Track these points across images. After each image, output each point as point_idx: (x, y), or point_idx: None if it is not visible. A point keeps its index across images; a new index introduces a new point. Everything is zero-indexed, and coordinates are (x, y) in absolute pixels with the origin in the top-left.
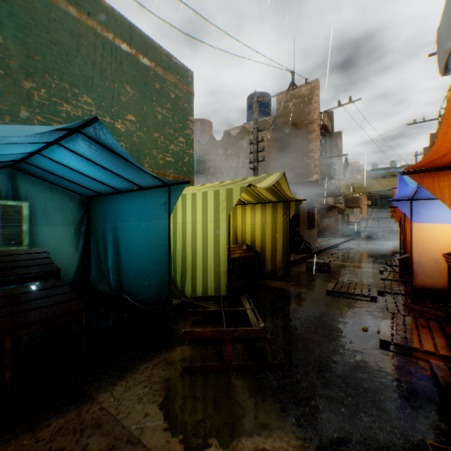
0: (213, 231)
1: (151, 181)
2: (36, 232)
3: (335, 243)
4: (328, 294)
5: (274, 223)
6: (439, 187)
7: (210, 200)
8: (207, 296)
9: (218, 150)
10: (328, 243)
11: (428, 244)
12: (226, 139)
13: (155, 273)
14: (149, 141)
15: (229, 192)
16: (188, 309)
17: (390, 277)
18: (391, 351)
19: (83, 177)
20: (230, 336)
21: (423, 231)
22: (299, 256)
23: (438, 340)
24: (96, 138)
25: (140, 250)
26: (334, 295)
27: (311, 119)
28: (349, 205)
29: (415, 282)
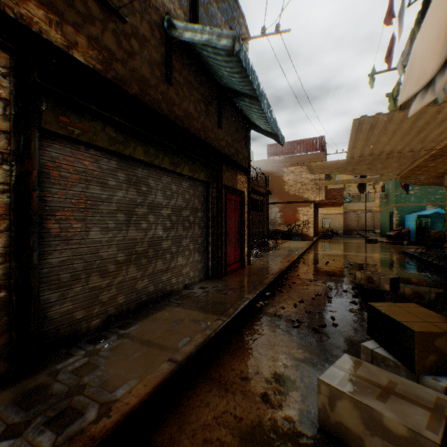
0: None
1: None
2: (429, 225)
3: None
4: None
5: None
6: None
7: None
8: None
9: None
10: None
11: None
12: None
13: None
14: None
15: None
16: None
17: None
18: None
19: (441, 212)
20: None
21: None
22: None
23: None
24: (441, 209)
25: None
26: None
27: None
28: None
29: None
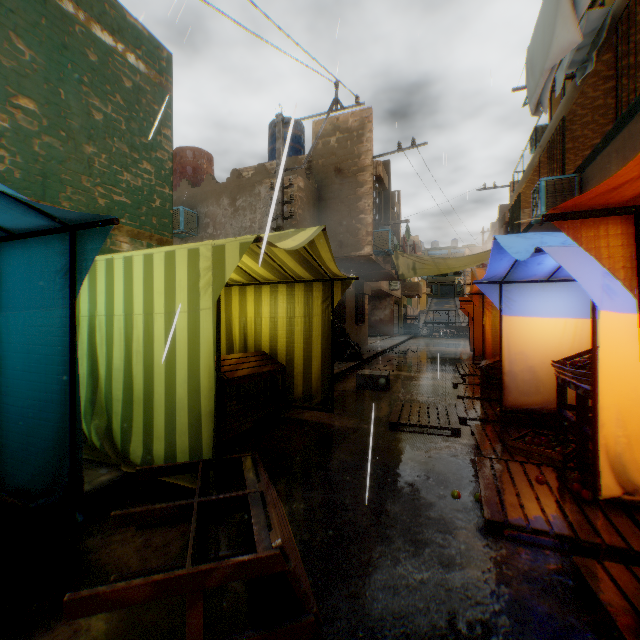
0: (186, 331)
1: (20, 214)
2: None
3: (391, 344)
4: (392, 429)
5: (308, 316)
6: (608, 247)
7: (180, 268)
8: (171, 464)
9: (221, 199)
10: (383, 344)
11: (523, 347)
12: (234, 182)
13: (44, 427)
14: (75, 158)
15: (218, 252)
16: (138, 488)
17: (469, 393)
18: (505, 538)
19: None
20: (200, 585)
21: (516, 328)
22: (345, 366)
23: (568, 506)
24: None
25: (11, 375)
26: (400, 430)
27: (361, 165)
28: (407, 293)
29: (507, 401)
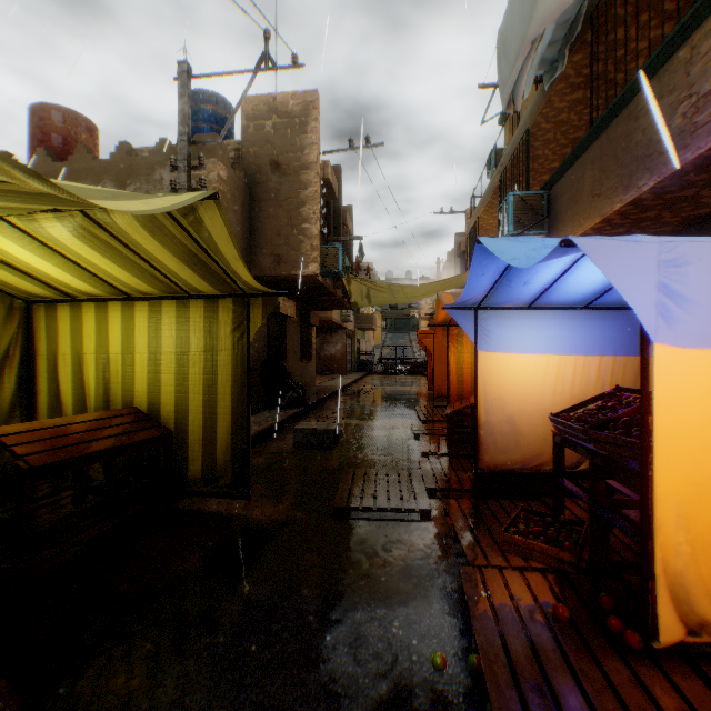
0: None
1: None
2: None
3: (343, 384)
4: (338, 517)
5: (211, 351)
6: None
7: None
8: None
9: (103, 182)
10: (333, 384)
11: (501, 391)
12: (123, 161)
13: None
14: None
15: None
16: None
17: (435, 447)
18: None
19: None
20: None
21: (495, 367)
22: (283, 415)
23: (614, 666)
24: None
25: None
26: (350, 517)
27: (305, 161)
28: (360, 325)
29: (484, 461)
